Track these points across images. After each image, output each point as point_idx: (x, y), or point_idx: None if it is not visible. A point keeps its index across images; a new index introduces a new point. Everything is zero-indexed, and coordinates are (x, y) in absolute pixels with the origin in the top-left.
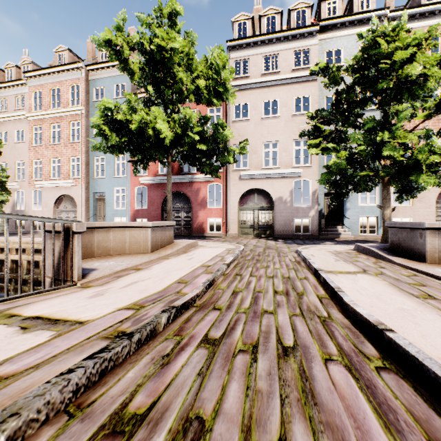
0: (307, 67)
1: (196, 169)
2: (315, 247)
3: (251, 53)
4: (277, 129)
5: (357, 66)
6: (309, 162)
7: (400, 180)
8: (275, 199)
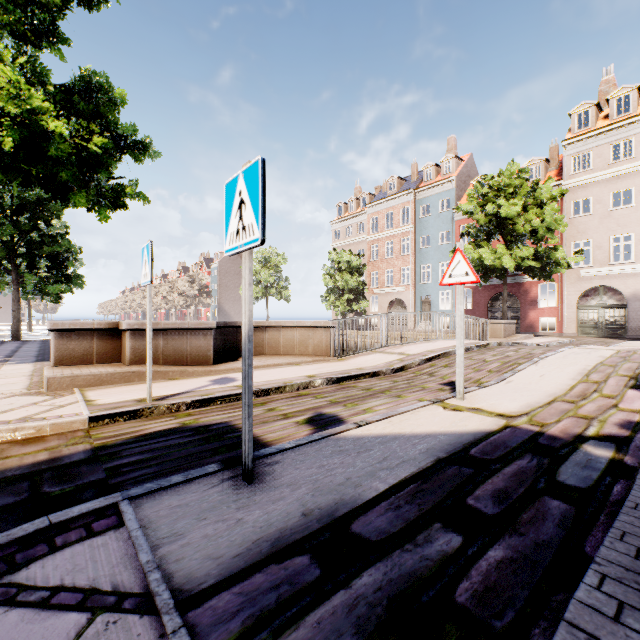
0: None
1: None
2: None
3: (593, 145)
4: (630, 220)
5: None
6: None
7: None
8: (627, 297)
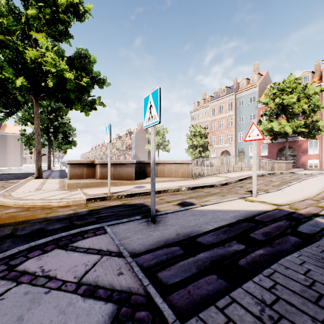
0: None
1: None
2: None
3: None
4: None
5: None
6: None
7: None
8: None
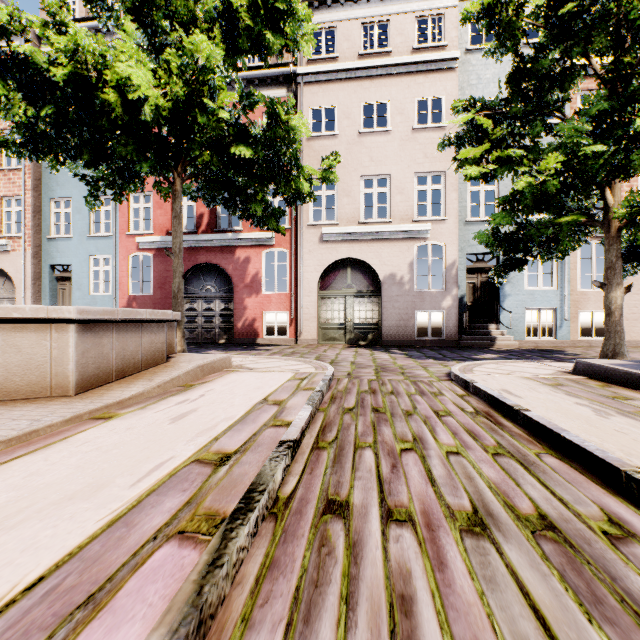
0: (439, 46)
1: (241, 224)
2: (484, 367)
3: (340, 16)
4: (386, 153)
5: None
6: (441, 214)
7: None
8: (383, 277)
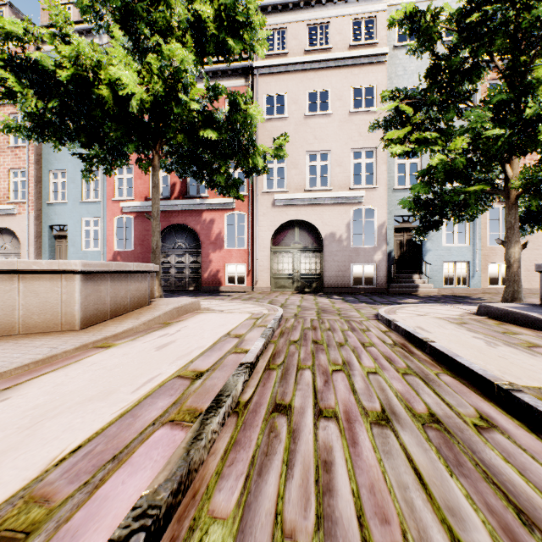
0: (371, 44)
1: (207, 191)
2: (405, 310)
3: (289, 19)
4: (328, 132)
5: (468, 9)
6: (373, 183)
7: (541, 197)
8: (325, 236)
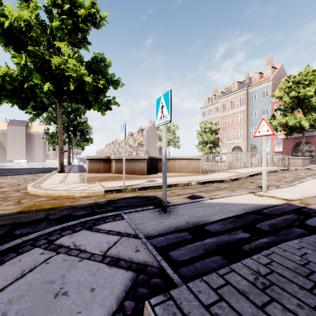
0: None
1: None
2: None
3: None
4: None
5: None
6: None
7: None
8: None
